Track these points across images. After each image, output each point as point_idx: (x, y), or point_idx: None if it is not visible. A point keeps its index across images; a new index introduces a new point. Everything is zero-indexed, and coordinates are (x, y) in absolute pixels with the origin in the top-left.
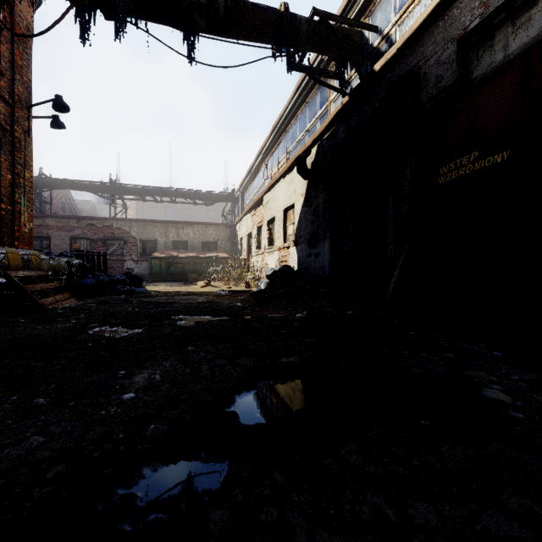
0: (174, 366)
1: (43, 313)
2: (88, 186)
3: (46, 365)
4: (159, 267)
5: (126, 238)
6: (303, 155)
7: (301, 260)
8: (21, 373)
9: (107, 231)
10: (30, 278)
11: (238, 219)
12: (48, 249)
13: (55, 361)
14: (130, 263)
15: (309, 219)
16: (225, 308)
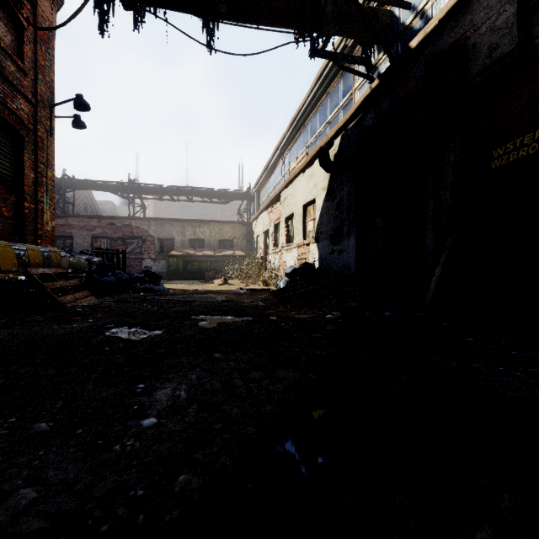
0: (200, 379)
1: (62, 312)
2: (108, 186)
3: (55, 374)
4: (176, 265)
5: (144, 237)
6: (326, 146)
7: (322, 257)
8: (27, 384)
9: (126, 230)
10: (50, 275)
11: (254, 217)
12: (71, 248)
13: (66, 369)
14: (148, 262)
15: (332, 214)
16: (247, 308)
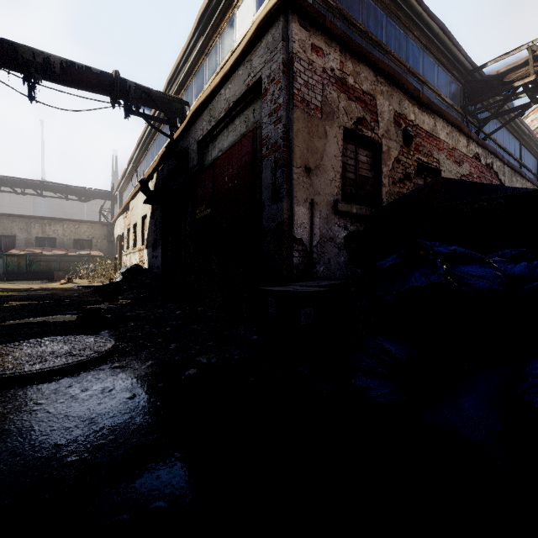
0: None
1: None
2: None
3: None
4: (17, 265)
5: None
6: (145, 179)
7: (149, 260)
8: None
9: None
10: None
11: (114, 219)
12: None
13: None
14: None
15: (153, 229)
16: (58, 297)
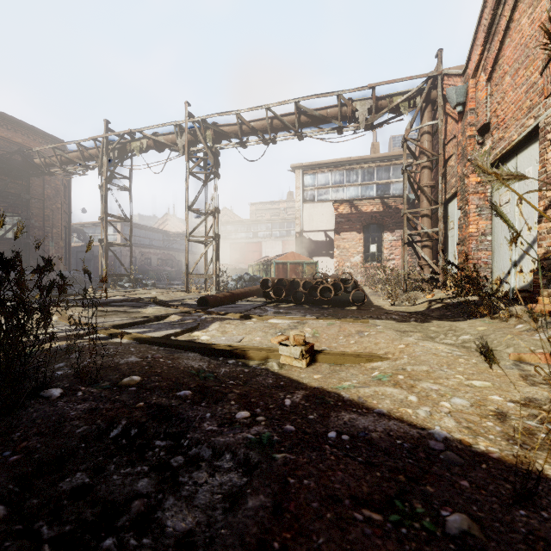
0: None
1: None
2: None
3: None
4: None
5: None
6: None
7: None
8: None
9: None
10: None
11: None
12: None
13: None
14: None
15: None
16: None
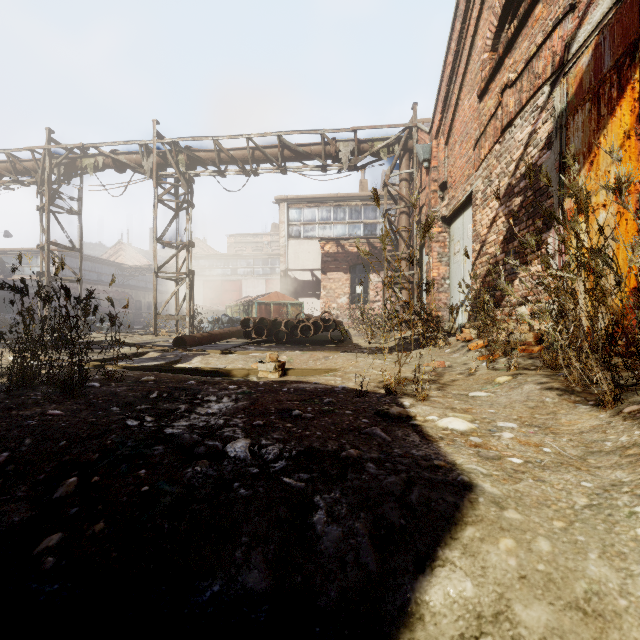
0: None
1: None
2: None
3: None
4: None
5: None
6: None
7: None
8: None
9: None
10: None
11: None
12: None
13: None
14: None
15: None
16: None
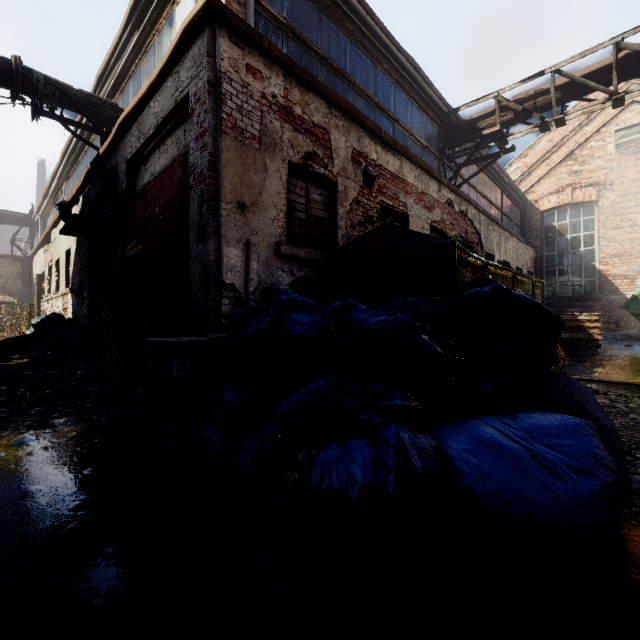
0: None
1: None
2: None
3: None
4: None
5: None
6: (66, 202)
7: (74, 308)
8: None
9: None
10: None
11: (32, 252)
12: None
13: None
14: None
15: (79, 267)
16: None
